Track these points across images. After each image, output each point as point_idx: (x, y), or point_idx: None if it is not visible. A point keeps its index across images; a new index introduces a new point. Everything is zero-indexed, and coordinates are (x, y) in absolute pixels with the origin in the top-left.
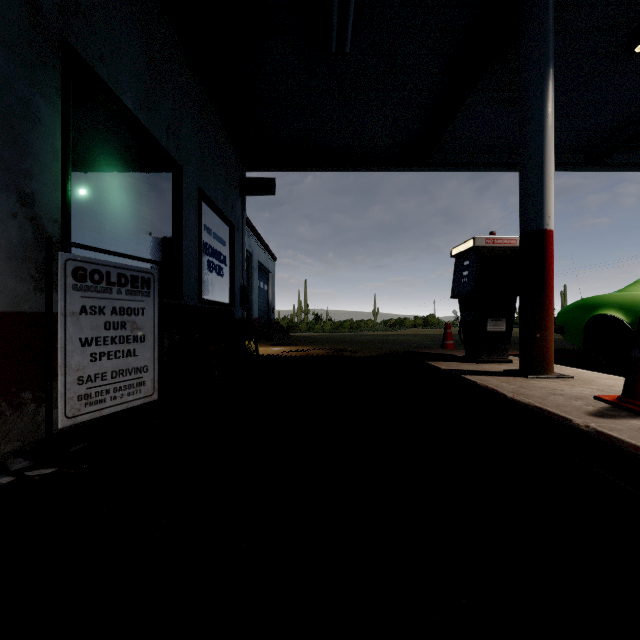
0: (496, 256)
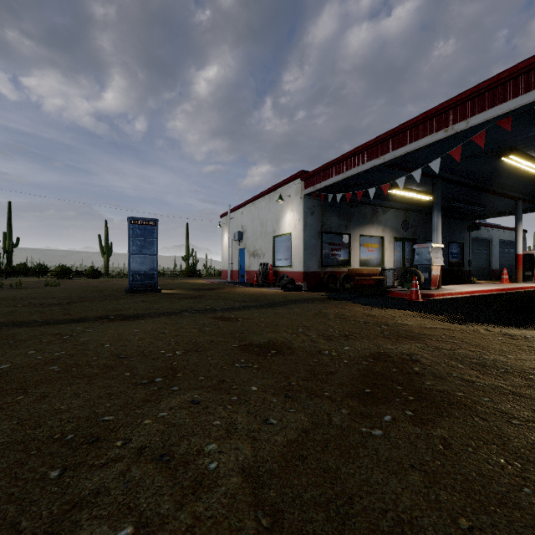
0: (525, 256)
